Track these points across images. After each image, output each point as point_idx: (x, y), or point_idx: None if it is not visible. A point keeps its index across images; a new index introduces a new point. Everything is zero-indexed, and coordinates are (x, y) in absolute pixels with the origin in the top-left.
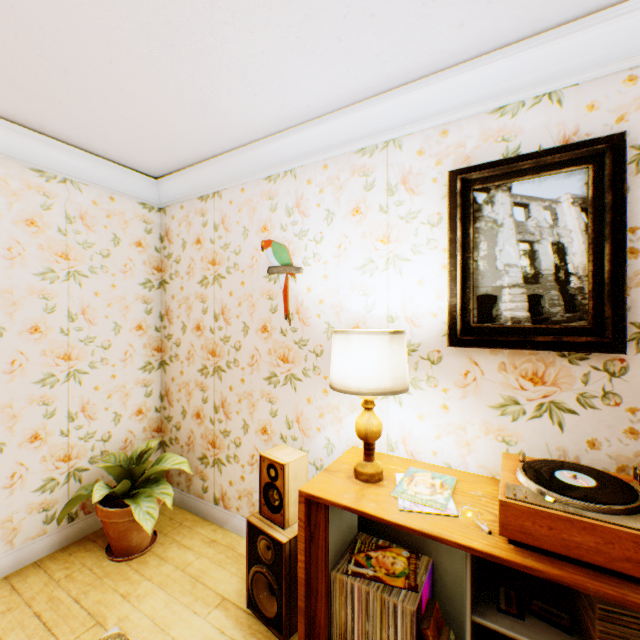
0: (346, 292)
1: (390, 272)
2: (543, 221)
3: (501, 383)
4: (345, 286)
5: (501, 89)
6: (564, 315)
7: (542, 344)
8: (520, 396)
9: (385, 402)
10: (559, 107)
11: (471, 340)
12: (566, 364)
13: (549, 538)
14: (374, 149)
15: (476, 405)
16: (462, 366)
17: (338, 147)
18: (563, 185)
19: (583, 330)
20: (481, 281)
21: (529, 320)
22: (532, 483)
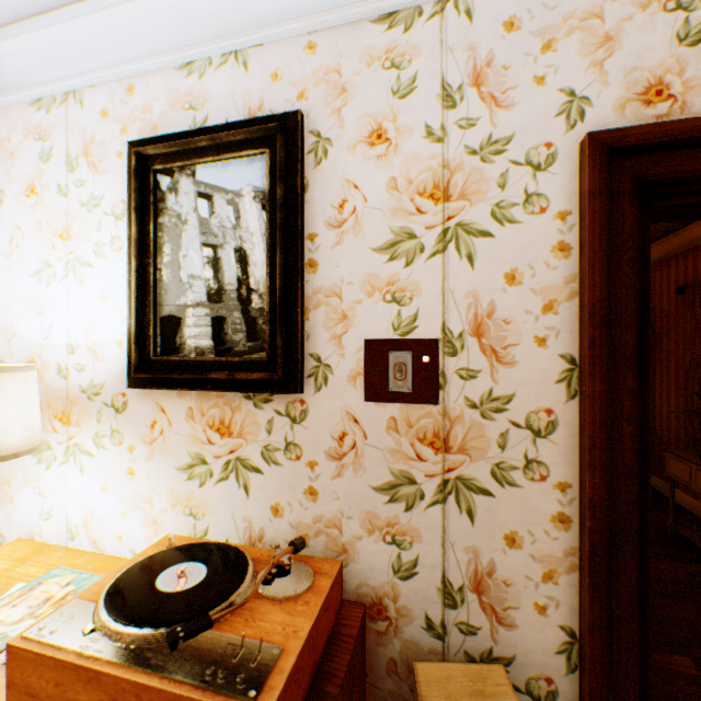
0: (20, 309)
1: (71, 281)
2: (228, 219)
3: (190, 436)
4: (18, 300)
5: (182, 35)
6: (248, 344)
7: (224, 383)
8: (209, 452)
9: (65, 469)
10: (246, 71)
11: (153, 378)
12: (253, 408)
13: (58, 700)
14: (53, 102)
15: (164, 467)
16: (150, 414)
17: (2, 92)
18: (247, 173)
19: (262, 364)
20: (166, 297)
21: (214, 351)
22: (101, 598)
